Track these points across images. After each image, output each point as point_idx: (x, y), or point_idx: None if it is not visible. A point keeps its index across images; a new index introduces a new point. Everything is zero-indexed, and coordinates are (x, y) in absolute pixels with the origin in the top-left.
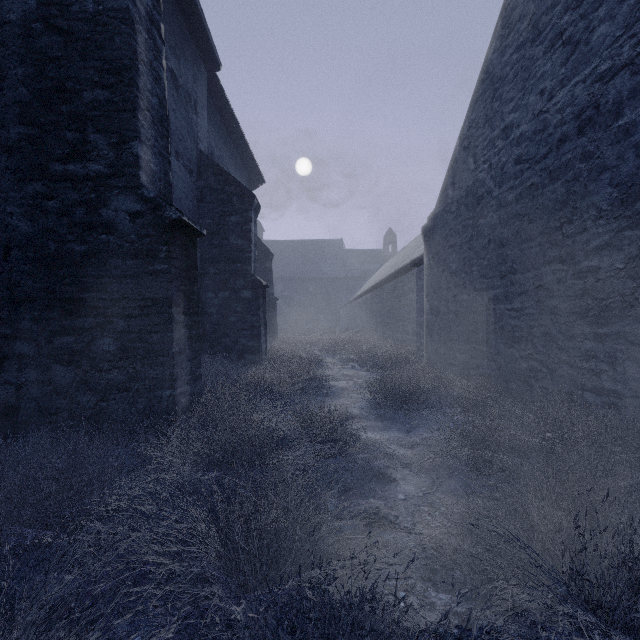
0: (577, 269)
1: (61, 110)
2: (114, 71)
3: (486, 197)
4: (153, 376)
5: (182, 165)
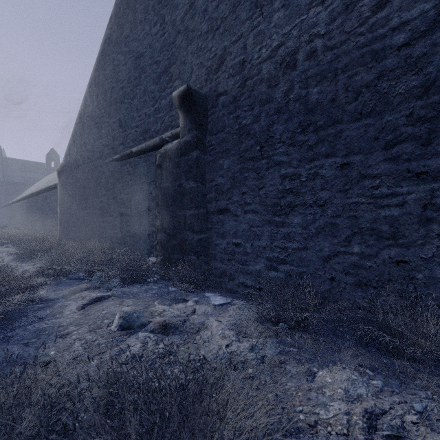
0: (100, 201)
1: None
2: None
3: (80, 167)
4: None
5: None
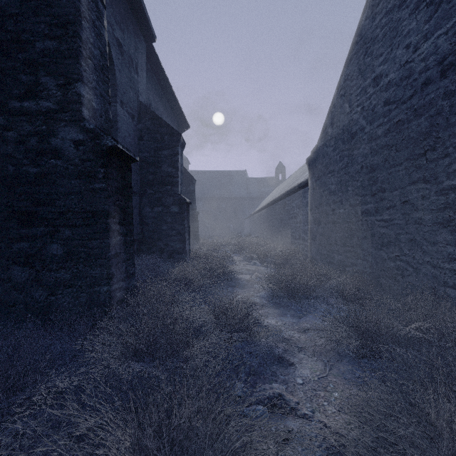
0: (440, 187)
1: (18, 57)
2: (61, 25)
3: (359, 133)
4: (93, 275)
5: (126, 112)
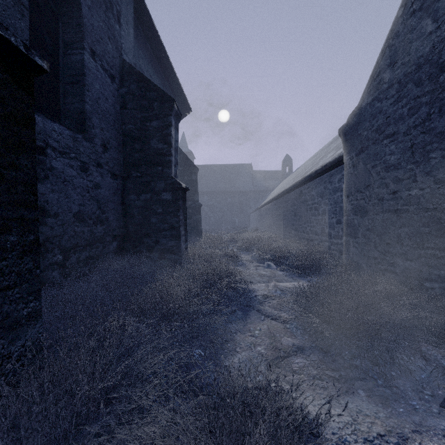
0: None
1: None
2: None
3: None
4: None
5: (100, 67)
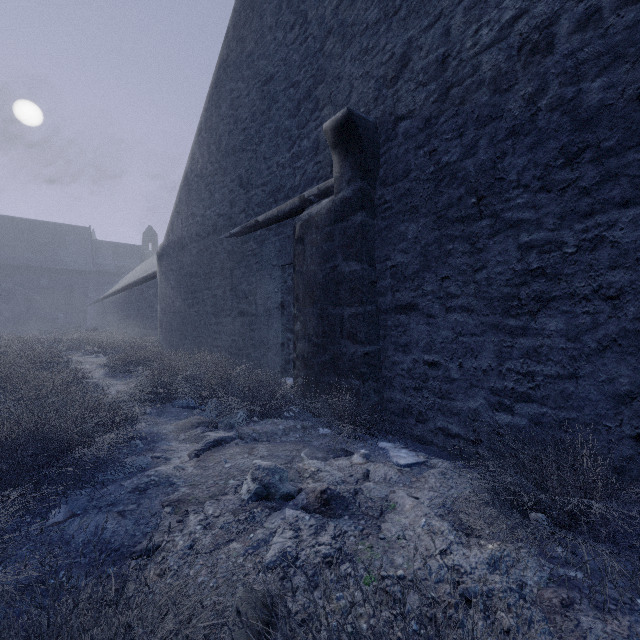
0: (212, 294)
1: None
2: None
3: (186, 247)
4: None
5: None
